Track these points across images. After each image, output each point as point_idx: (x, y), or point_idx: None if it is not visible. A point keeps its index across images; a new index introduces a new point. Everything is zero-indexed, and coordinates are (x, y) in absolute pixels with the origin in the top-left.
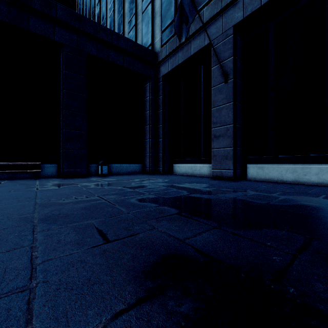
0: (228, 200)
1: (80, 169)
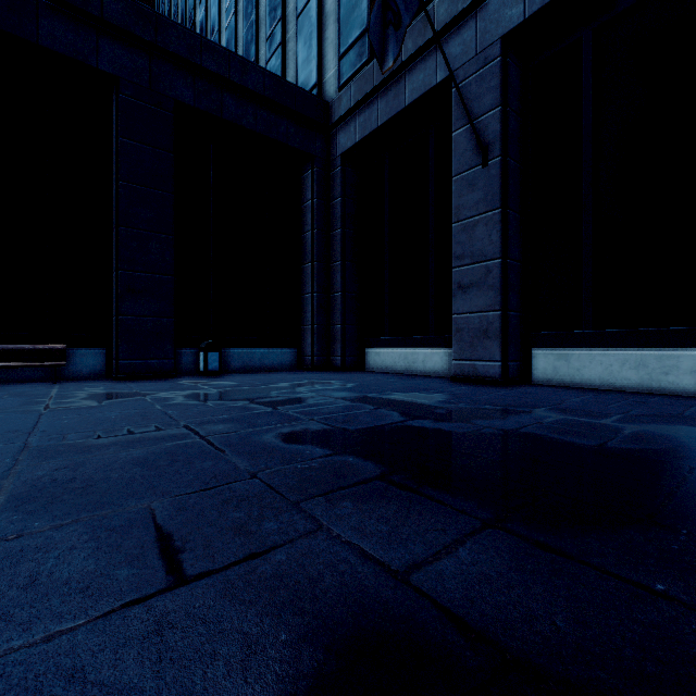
0: (503, 436)
1: (156, 361)
